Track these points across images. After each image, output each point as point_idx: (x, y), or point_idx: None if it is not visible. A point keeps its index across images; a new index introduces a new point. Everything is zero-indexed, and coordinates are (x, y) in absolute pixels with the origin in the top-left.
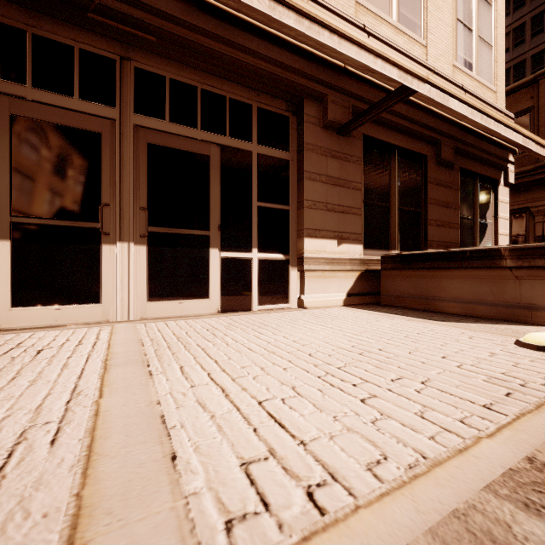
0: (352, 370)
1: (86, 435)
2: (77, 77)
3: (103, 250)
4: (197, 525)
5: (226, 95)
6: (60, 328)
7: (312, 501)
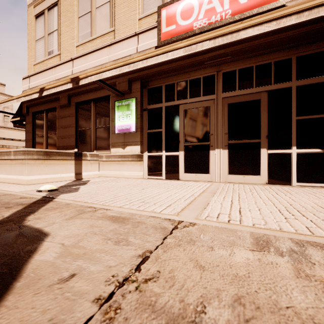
0: (304, 212)
1: (190, 201)
2: (201, 88)
3: (210, 153)
4: (202, 215)
5: (272, 61)
6: (196, 181)
7: (228, 220)
